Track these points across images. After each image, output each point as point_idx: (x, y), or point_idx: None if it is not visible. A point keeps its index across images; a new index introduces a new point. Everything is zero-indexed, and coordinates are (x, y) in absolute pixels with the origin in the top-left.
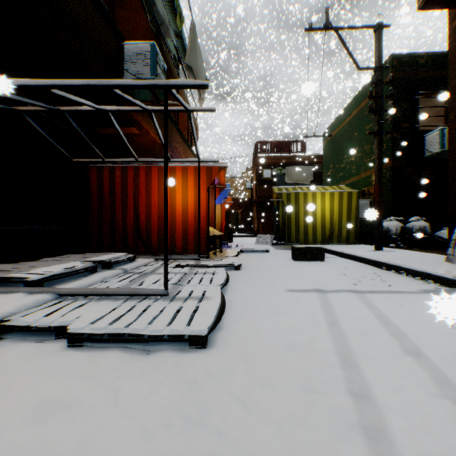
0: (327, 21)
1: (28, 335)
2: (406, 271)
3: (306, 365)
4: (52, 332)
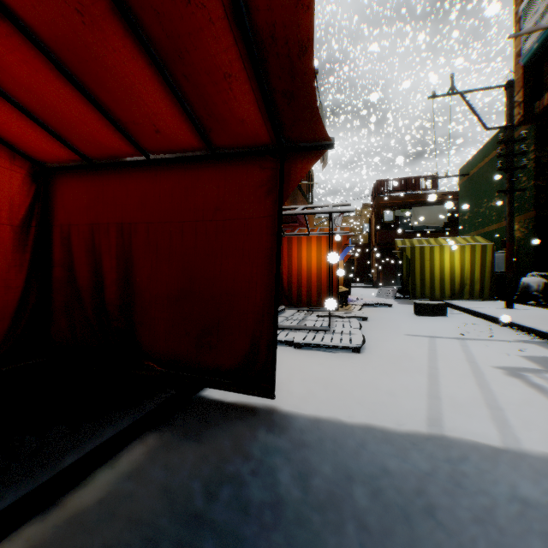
0: (451, 86)
1: None
2: (517, 326)
3: (410, 360)
4: (281, 344)
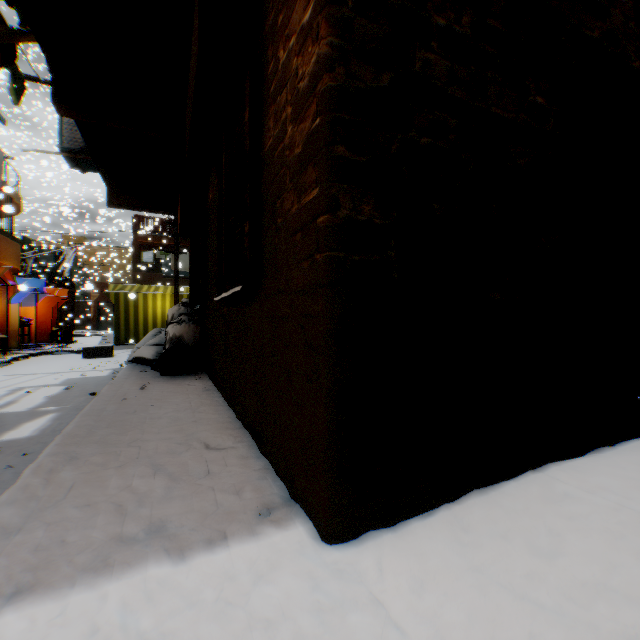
0: None
1: None
2: None
3: None
4: None
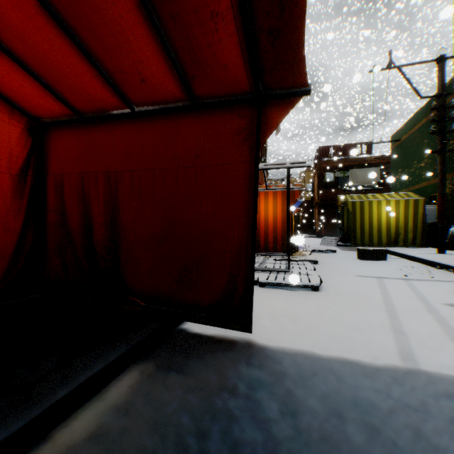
0: (389, 61)
1: None
2: (453, 269)
3: (366, 298)
4: None
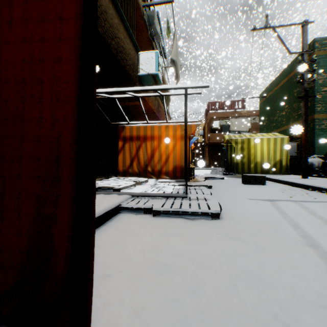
0: (266, 22)
1: (131, 212)
2: (326, 190)
3: (274, 226)
4: (140, 211)
